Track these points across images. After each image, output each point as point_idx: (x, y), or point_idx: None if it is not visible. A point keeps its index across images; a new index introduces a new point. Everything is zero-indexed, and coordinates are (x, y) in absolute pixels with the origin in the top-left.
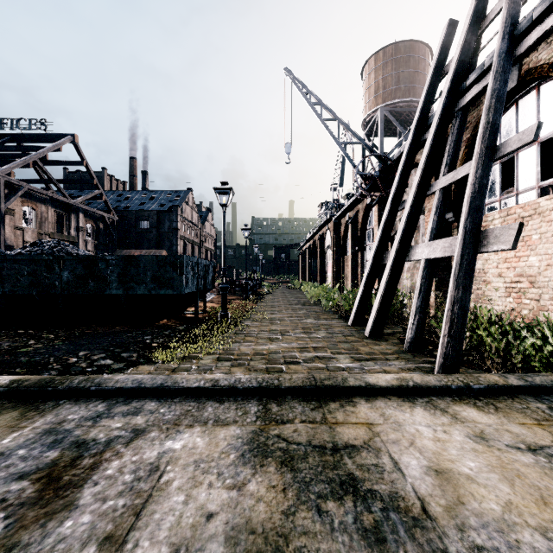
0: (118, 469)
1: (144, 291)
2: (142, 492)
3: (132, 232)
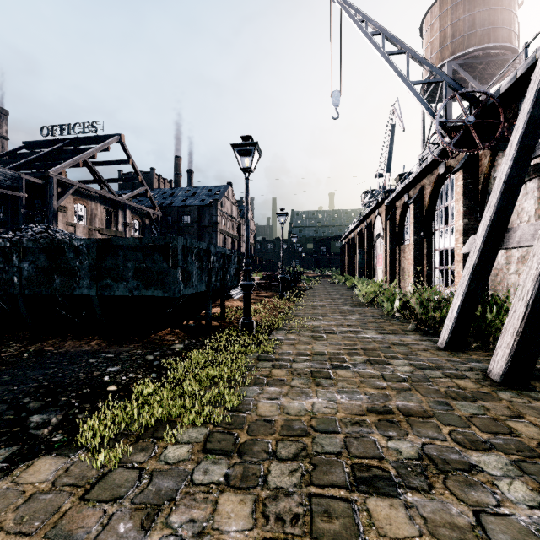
0: None
1: (124, 292)
2: None
3: (175, 227)
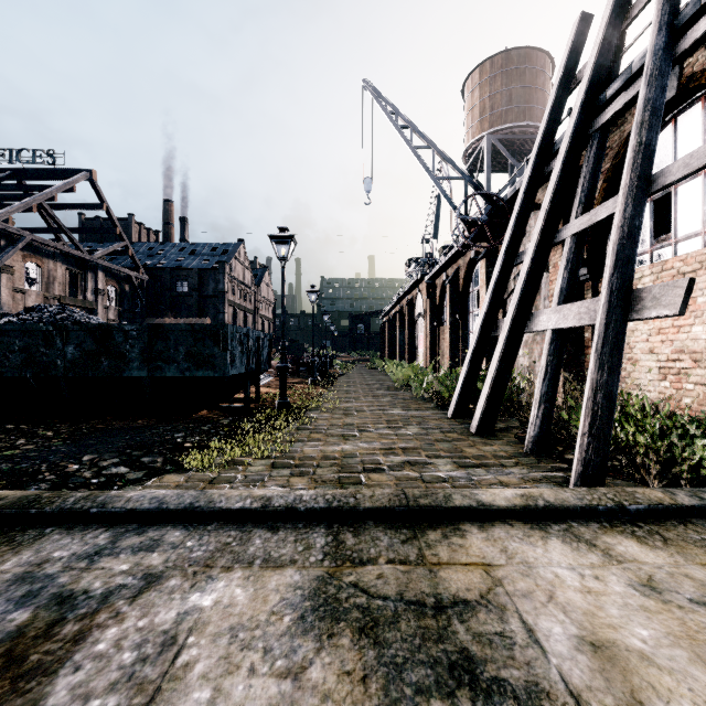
0: (115, 642)
1: (176, 373)
2: (146, 682)
3: (167, 296)
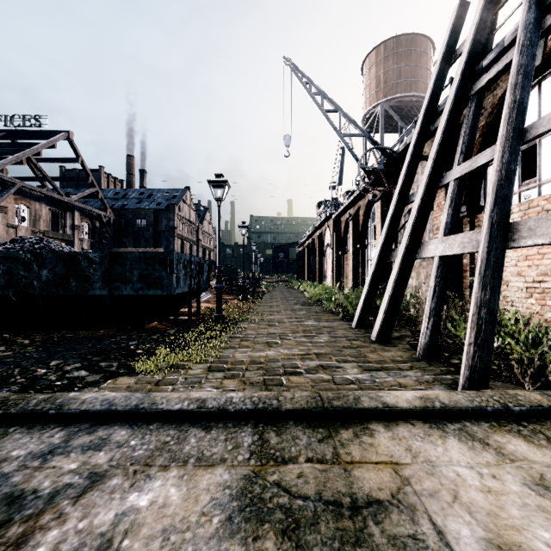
0: (54, 546)
1: (131, 291)
2: None
3: (129, 231)
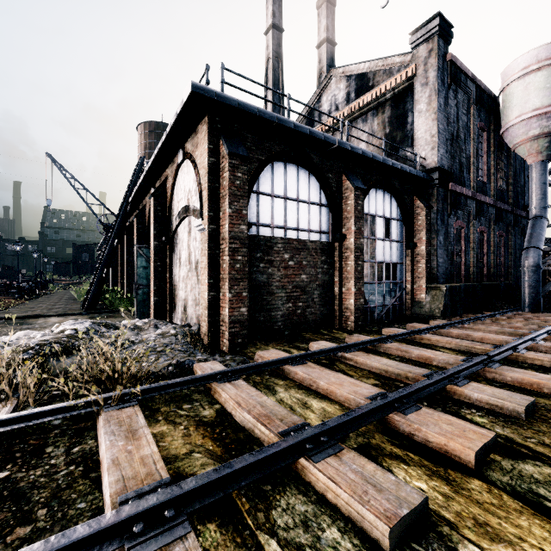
0: None
1: None
2: None
3: None
